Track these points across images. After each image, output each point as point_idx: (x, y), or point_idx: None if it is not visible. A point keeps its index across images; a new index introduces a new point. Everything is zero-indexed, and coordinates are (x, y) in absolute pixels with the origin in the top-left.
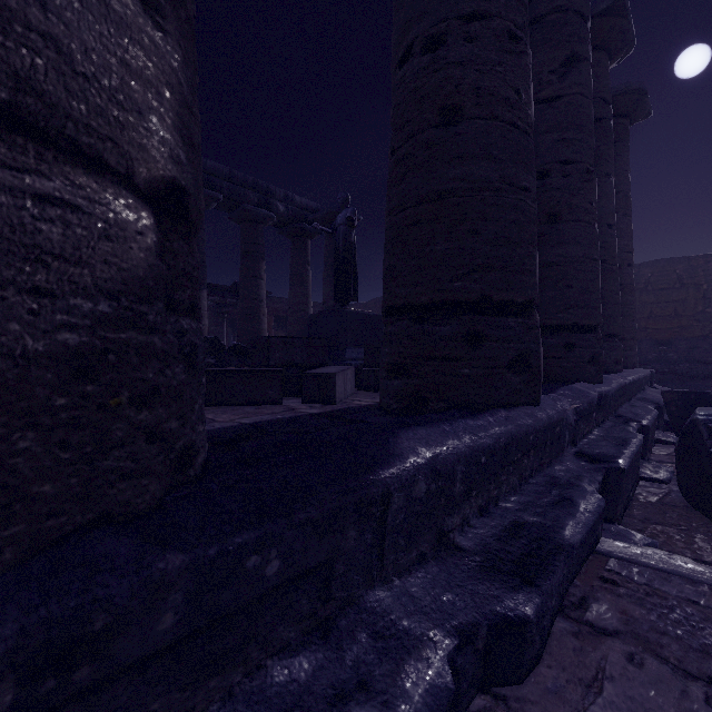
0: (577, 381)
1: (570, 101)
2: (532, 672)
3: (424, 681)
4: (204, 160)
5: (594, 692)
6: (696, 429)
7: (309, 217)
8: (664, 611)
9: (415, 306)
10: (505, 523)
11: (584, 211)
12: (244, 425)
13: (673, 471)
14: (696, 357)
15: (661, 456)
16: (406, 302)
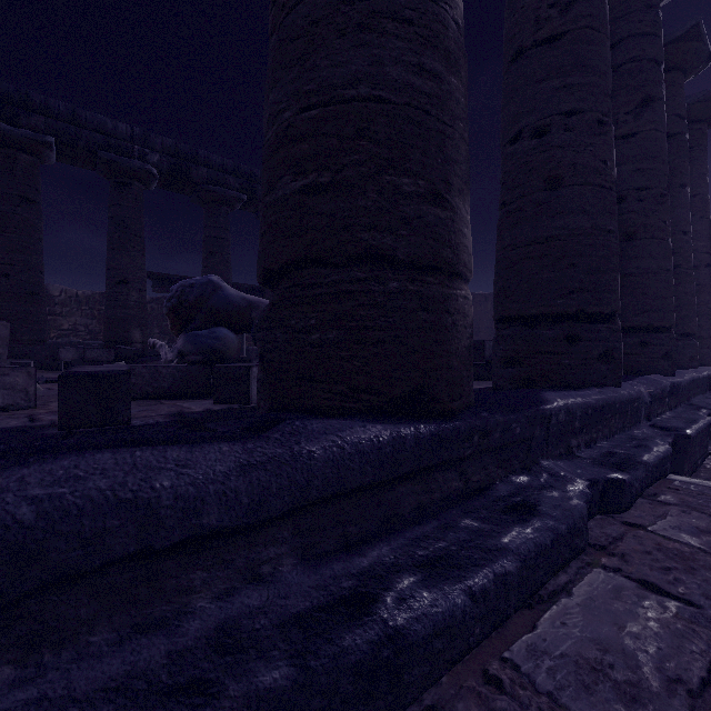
0: (652, 373)
1: (644, 137)
2: (626, 511)
3: (578, 489)
4: None
5: (661, 518)
6: None
7: None
8: (708, 500)
9: (526, 316)
10: (603, 452)
11: (658, 230)
12: None
13: None
14: None
15: None
16: (519, 313)
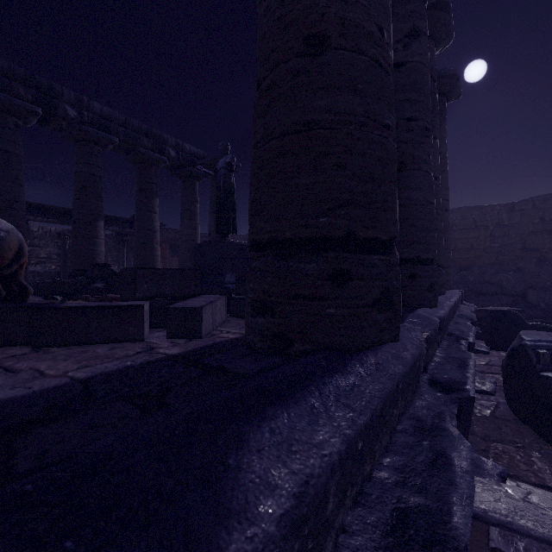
0: (419, 306)
1: (412, 68)
2: None
3: None
4: (100, 107)
5: None
6: (526, 354)
7: (197, 162)
8: None
9: (280, 241)
10: (385, 514)
11: (424, 162)
12: (72, 384)
13: (495, 381)
14: (486, 279)
15: (482, 366)
16: (271, 237)
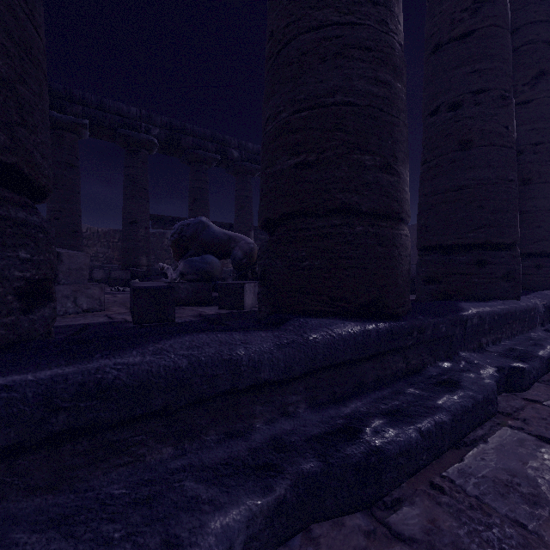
0: (545, 289)
1: (539, 103)
2: (525, 391)
3: (489, 373)
4: (252, 145)
5: None
6: None
7: None
8: None
9: (443, 246)
10: (506, 348)
11: None
12: None
13: None
14: None
15: None
16: (438, 244)
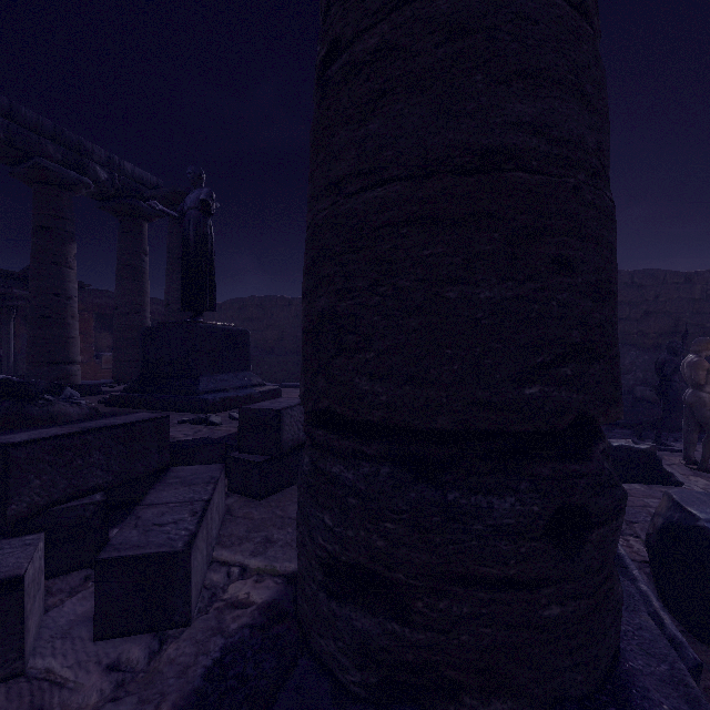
0: None
1: None
2: None
3: None
4: None
5: None
6: (708, 543)
7: (146, 193)
8: None
9: (413, 430)
10: None
11: None
12: None
13: None
14: None
15: None
16: (391, 419)
